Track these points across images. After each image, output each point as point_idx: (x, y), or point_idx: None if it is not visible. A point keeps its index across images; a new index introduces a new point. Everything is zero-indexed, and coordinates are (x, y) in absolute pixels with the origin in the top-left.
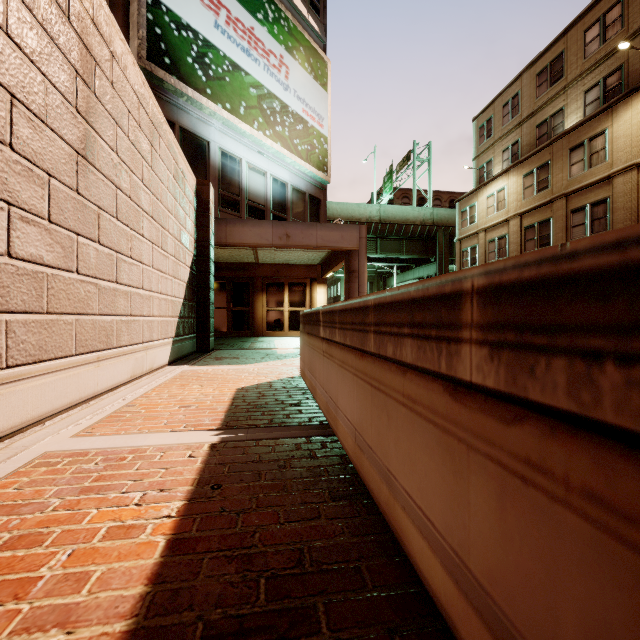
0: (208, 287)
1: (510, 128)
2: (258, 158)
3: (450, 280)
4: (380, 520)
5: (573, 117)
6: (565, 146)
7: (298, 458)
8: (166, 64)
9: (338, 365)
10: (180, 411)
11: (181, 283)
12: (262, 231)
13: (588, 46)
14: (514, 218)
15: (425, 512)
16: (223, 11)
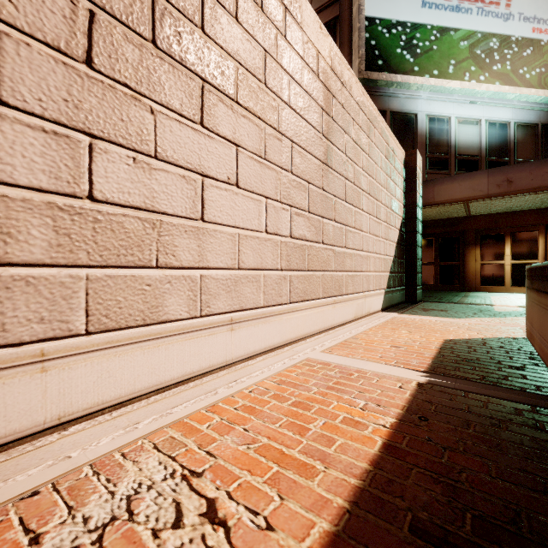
0: (415, 245)
1: None
2: (469, 109)
3: None
4: None
5: None
6: None
7: (517, 423)
8: (379, 66)
9: None
10: (391, 349)
11: (391, 243)
12: (474, 183)
13: None
14: None
15: None
16: None
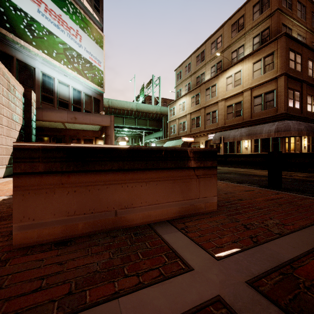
0: (31, 141)
1: (187, 76)
2: (64, 78)
3: None
4: None
5: (207, 76)
6: (204, 88)
7: None
8: (7, 27)
9: None
10: None
11: (12, 139)
12: (62, 115)
13: (212, 50)
14: (188, 114)
15: None
16: (43, 4)
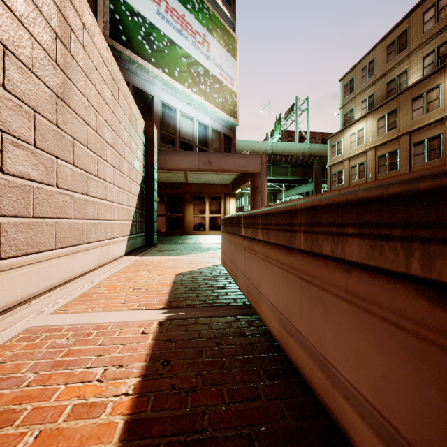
0: (153, 199)
1: (367, 85)
2: (188, 108)
3: (429, 175)
4: (315, 402)
5: (414, 76)
6: (409, 97)
7: (231, 335)
8: (123, 40)
9: (261, 258)
10: (134, 292)
11: (134, 196)
12: (191, 159)
13: (426, 24)
14: (370, 150)
15: (382, 413)
16: (163, 3)
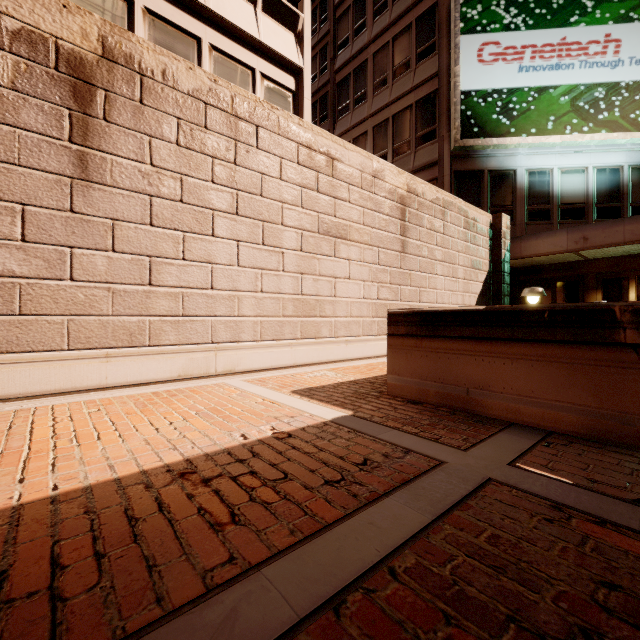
0: (500, 295)
1: None
2: (574, 158)
3: None
4: None
5: None
6: None
7: None
8: (475, 133)
9: None
10: None
11: (472, 295)
12: (555, 240)
13: None
14: None
15: None
16: (527, 51)
